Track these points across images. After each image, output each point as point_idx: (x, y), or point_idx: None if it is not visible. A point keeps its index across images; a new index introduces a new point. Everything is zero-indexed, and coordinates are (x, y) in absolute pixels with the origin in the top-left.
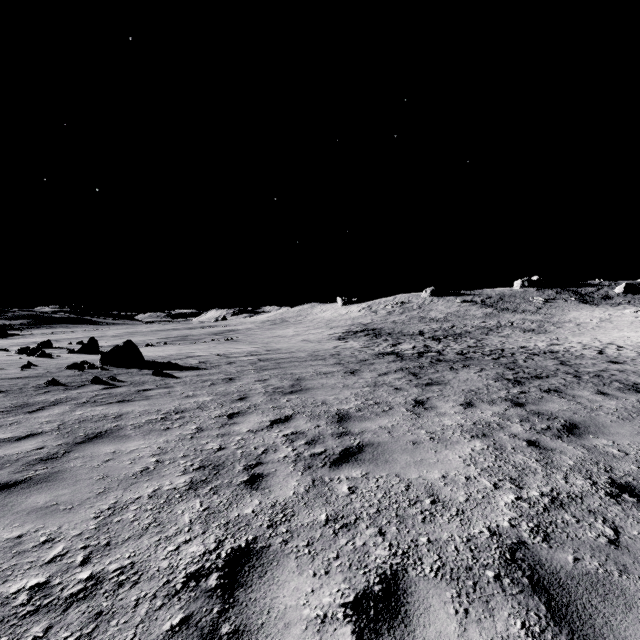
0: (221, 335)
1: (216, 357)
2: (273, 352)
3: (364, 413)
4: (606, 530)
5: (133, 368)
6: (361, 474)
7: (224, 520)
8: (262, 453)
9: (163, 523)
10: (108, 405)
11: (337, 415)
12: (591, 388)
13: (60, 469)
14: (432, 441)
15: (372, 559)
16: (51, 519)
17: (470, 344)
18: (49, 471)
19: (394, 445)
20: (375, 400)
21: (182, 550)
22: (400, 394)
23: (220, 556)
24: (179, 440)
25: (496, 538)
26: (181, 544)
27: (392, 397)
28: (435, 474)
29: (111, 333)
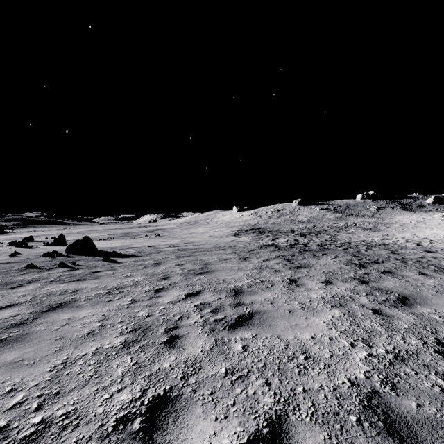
0: (152, 232)
1: (148, 248)
2: (188, 244)
3: (253, 289)
4: (438, 381)
5: (89, 256)
6: (251, 335)
7: (148, 373)
8: (178, 319)
9: (102, 375)
10: (69, 283)
11: (233, 290)
12: (415, 270)
13: (28, 332)
14: (303, 310)
15: (261, 405)
16: (17, 372)
17: (326, 239)
18: (20, 333)
19: (275, 313)
20: (261, 279)
21: (114, 398)
22: (279, 275)
23: (143, 403)
24: (118, 309)
25: (355, 388)
26: (114, 393)
27: (273, 277)
28: (306, 335)
29: (76, 231)
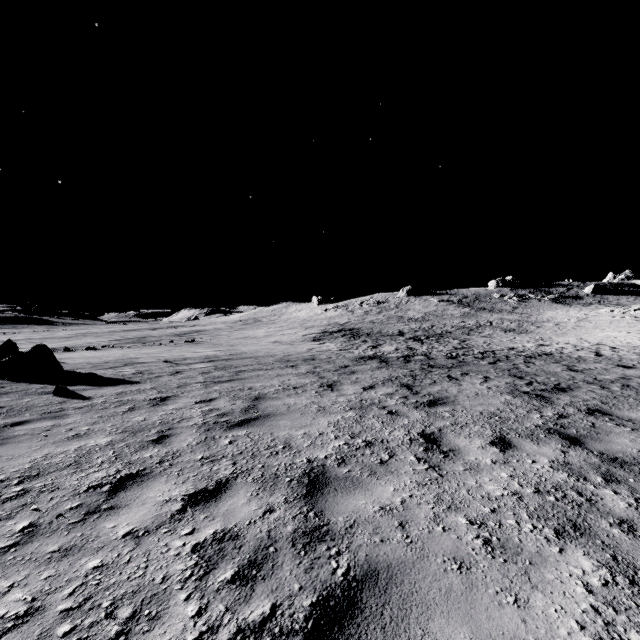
0: (184, 336)
1: (162, 364)
2: (236, 357)
3: (351, 469)
4: None
5: (37, 383)
6: None
7: None
8: (116, 635)
9: None
10: None
11: (306, 476)
12: (639, 406)
13: None
14: (492, 555)
15: None
16: None
17: (455, 345)
18: None
19: (422, 576)
20: (365, 437)
21: None
22: (399, 423)
23: None
24: None
25: None
26: None
27: (389, 430)
28: None
29: (61, 334)
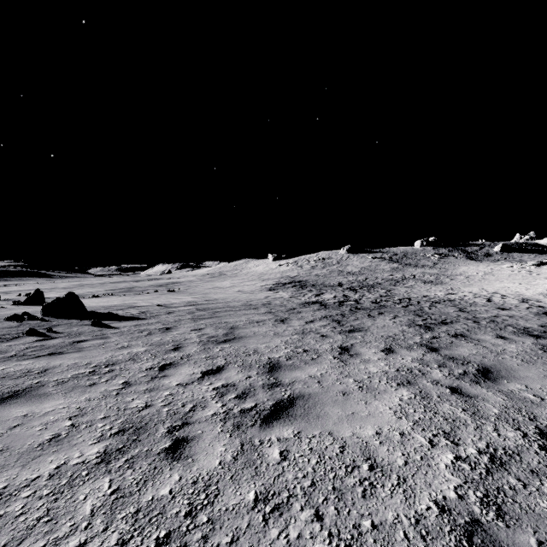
0: (164, 287)
1: (157, 307)
2: (210, 302)
3: (294, 361)
4: None
5: (74, 319)
6: (293, 433)
7: (134, 507)
8: (189, 411)
9: (57, 517)
10: (36, 359)
11: (268, 364)
12: (491, 332)
13: None
14: (361, 391)
15: None
16: None
17: (382, 294)
18: None
19: (325, 396)
20: (304, 348)
21: None
22: (326, 341)
23: None
24: (103, 398)
25: (446, 516)
26: None
27: (319, 344)
28: (369, 430)
29: (62, 285)
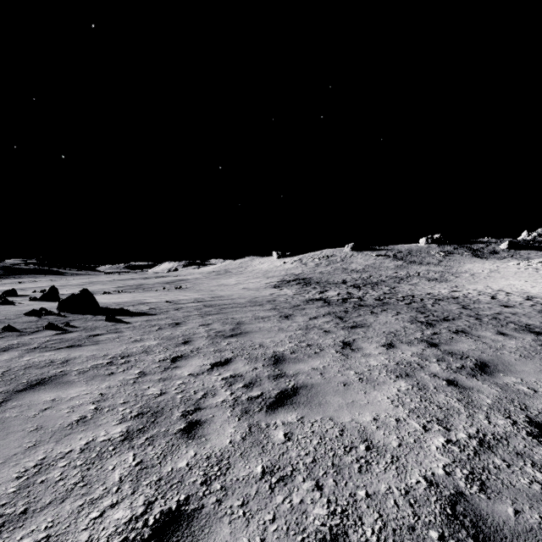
0: (172, 284)
1: (166, 303)
2: (217, 299)
3: (298, 355)
4: (537, 475)
5: (88, 314)
6: (296, 418)
7: (156, 476)
8: (201, 398)
9: (90, 482)
10: (57, 350)
11: (273, 357)
12: (492, 329)
13: None
14: (361, 382)
15: (310, 520)
16: None
17: (385, 291)
18: None
19: (326, 387)
20: (307, 342)
21: (106, 517)
22: (329, 336)
23: (147, 523)
24: (121, 385)
25: (434, 489)
26: (106, 509)
27: (322, 339)
28: (367, 417)
29: (74, 282)
